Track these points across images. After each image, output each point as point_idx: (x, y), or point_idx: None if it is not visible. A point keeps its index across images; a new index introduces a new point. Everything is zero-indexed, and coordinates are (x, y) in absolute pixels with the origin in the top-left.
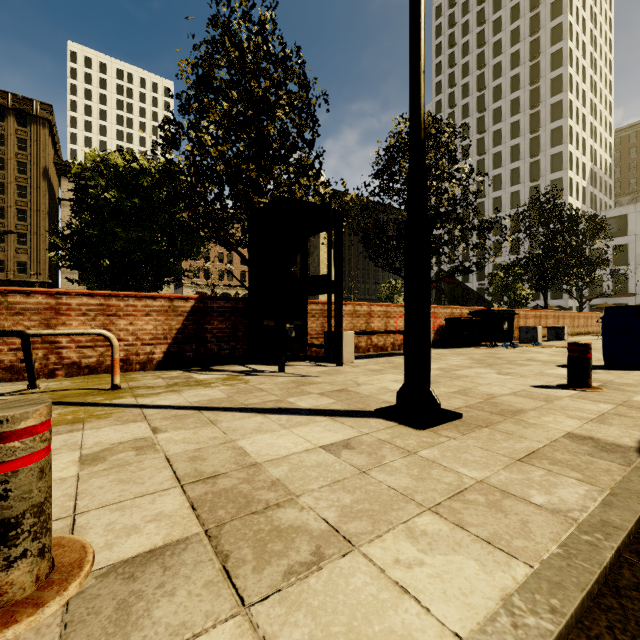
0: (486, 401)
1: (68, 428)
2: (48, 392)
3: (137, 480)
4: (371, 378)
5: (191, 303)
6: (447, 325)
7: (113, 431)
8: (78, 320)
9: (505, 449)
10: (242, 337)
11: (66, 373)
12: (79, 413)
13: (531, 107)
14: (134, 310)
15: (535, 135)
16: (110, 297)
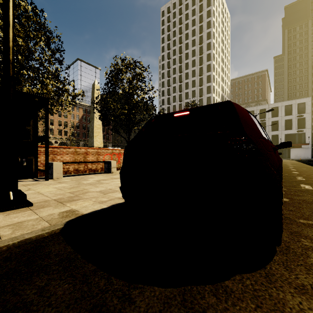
0: (74, 195)
1: None
2: None
3: None
4: (45, 186)
5: None
6: None
7: None
8: None
9: (7, 222)
10: None
11: None
12: None
13: (199, 65)
14: None
15: (201, 77)
16: None
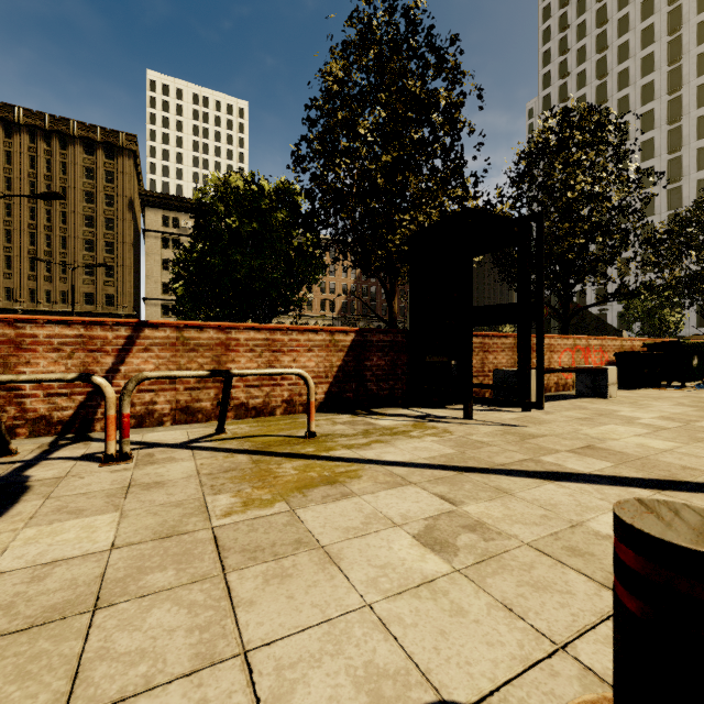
0: None
1: (335, 491)
2: (242, 438)
3: (553, 586)
4: (599, 430)
5: (351, 337)
6: (619, 361)
7: (396, 498)
8: (246, 357)
9: None
10: (401, 375)
11: (235, 415)
12: (317, 469)
13: (670, 92)
14: (297, 345)
15: (675, 126)
16: (275, 331)
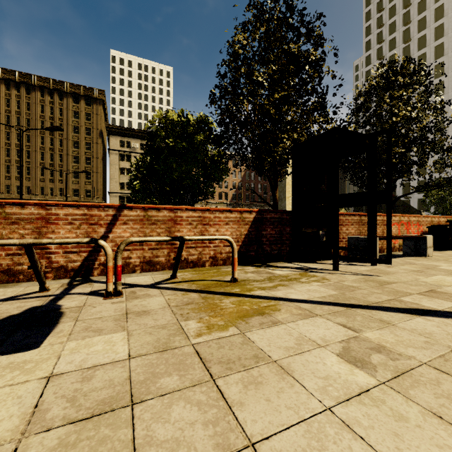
0: None
1: (266, 320)
2: (189, 282)
3: None
4: (433, 279)
5: (253, 215)
6: (431, 231)
7: (312, 326)
8: (186, 228)
9: None
10: (285, 241)
11: (180, 266)
12: (247, 304)
13: None
14: (219, 220)
15: None
16: (205, 211)
